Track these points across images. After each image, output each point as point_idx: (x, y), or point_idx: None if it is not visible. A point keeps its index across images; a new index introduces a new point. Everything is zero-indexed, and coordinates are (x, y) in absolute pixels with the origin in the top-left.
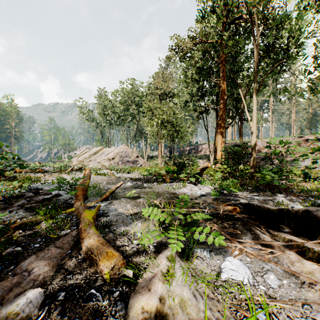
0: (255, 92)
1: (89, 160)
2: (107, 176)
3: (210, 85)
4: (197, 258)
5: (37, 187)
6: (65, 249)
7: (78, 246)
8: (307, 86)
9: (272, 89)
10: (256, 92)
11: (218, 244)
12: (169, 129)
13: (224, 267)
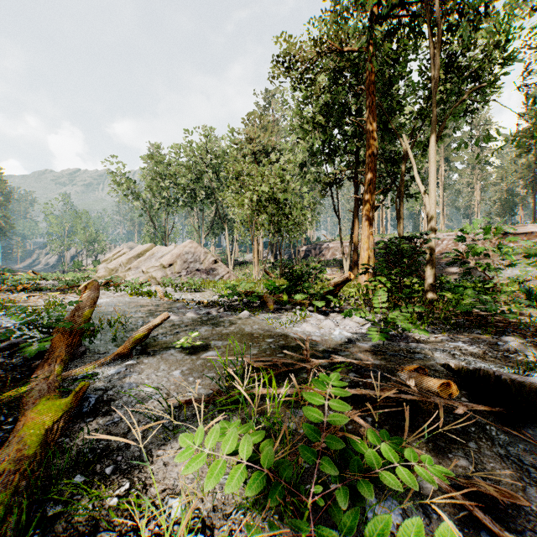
0: (434, 139)
1: (127, 268)
2: (154, 297)
3: (345, 135)
4: None
5: None
6: None
7: None
8: (535, 125)
9: (444, 150)
10: (437, 139)
11: None
12: (273, 211)
13: None
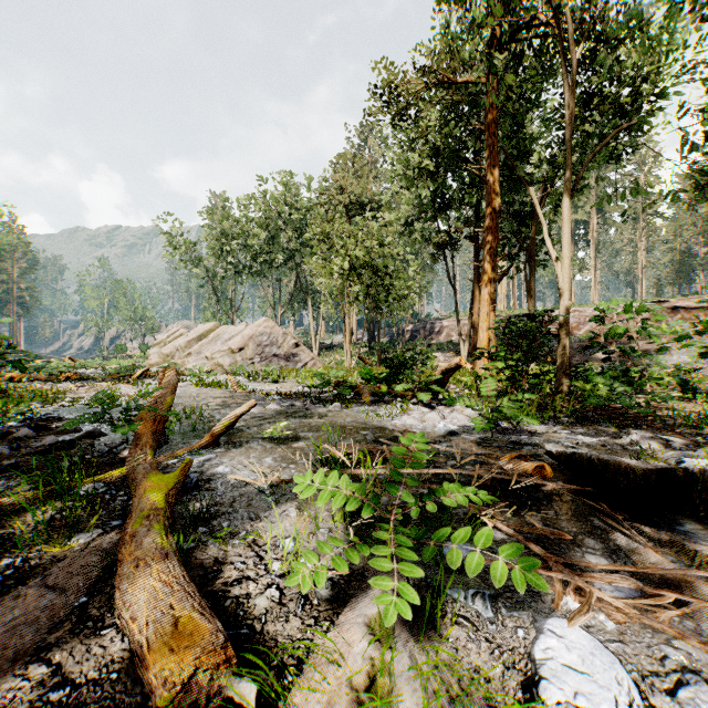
0: (567, 194)
1: (186, 354)
2: (224, 388)
3: (461, 183)
4: (456, 621)
5: (49, 414)
6: (71, 593)
7: (111, 581)
8: (689, 178)
9: (596, 198)
10: (571, 194)
11: (524, 586)
12: (369, 281)
13: (546, 659)
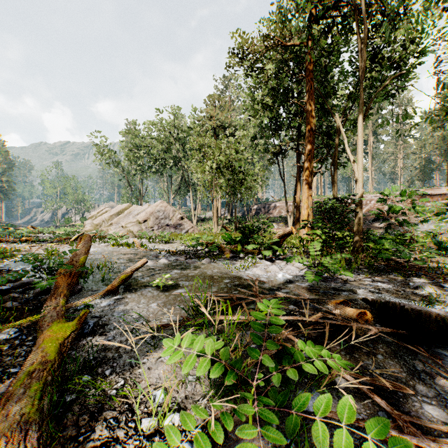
0: (361, 117)
1: (109, 224)
2: (132, 247)
3: (289, 113)
4: None
5: (2, 267)
6: None
7: None
8: (444, 106)
9: (372, 125)
10: (364, 118)
11: None
12: (229, 177)
13: None
